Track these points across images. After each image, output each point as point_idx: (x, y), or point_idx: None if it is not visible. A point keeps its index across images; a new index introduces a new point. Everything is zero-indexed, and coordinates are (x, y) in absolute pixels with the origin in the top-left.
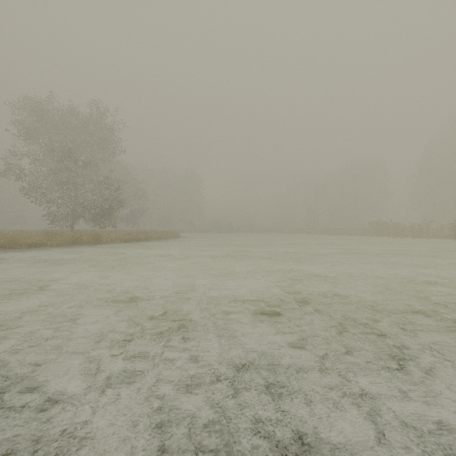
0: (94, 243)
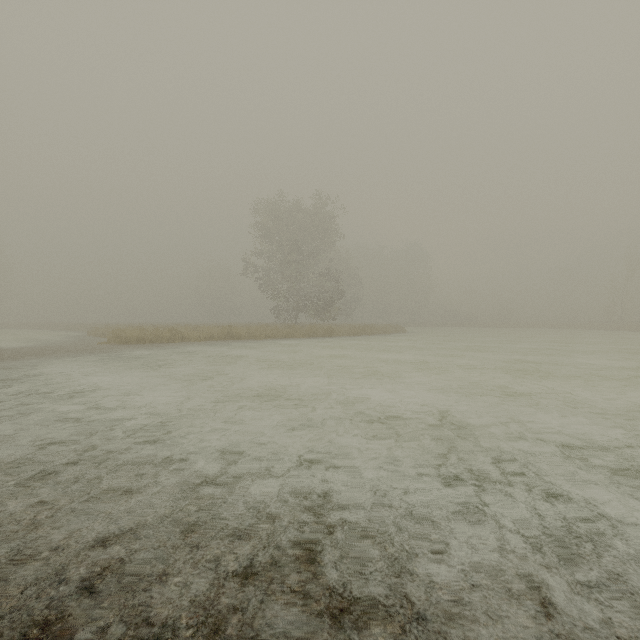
0: (328, 336)
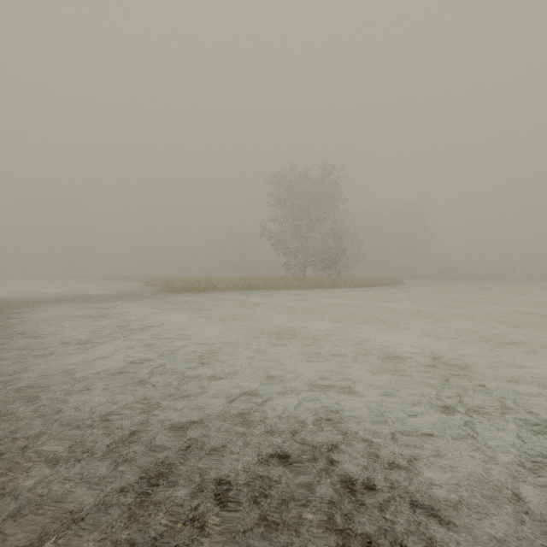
0: (332, 287)
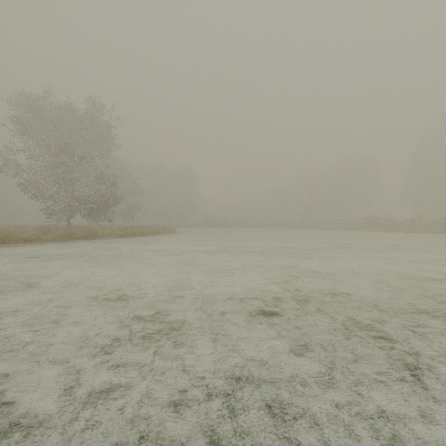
0: (89, 238)
